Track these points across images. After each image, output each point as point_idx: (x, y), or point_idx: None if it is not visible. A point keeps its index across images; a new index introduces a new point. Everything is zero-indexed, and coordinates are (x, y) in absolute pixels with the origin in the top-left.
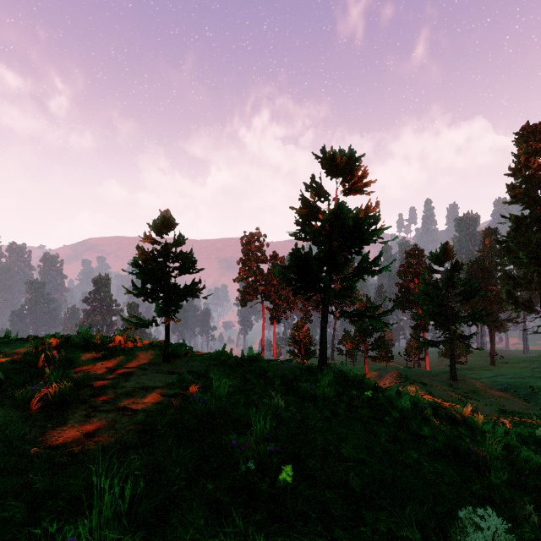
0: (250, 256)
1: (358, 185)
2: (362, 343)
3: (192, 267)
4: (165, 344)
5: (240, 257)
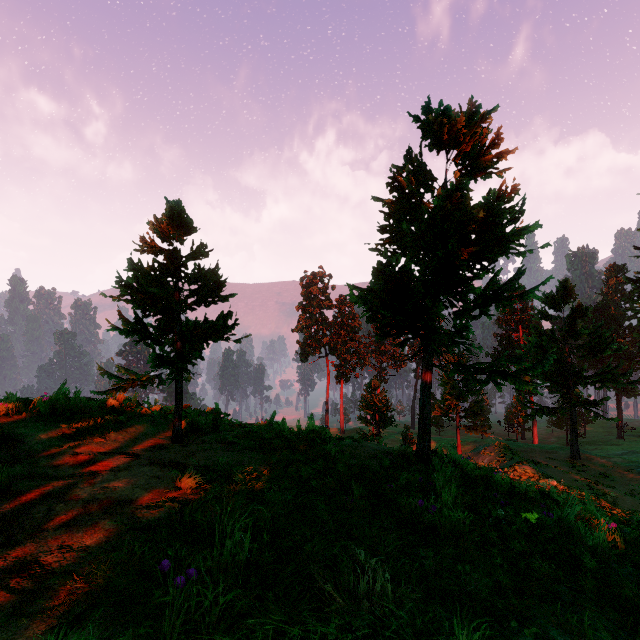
0: (312, 300)
1: (484, 160)
2: (453, 409)
3: (217, 292)
4: (175, 414)
5: (300, 302)
